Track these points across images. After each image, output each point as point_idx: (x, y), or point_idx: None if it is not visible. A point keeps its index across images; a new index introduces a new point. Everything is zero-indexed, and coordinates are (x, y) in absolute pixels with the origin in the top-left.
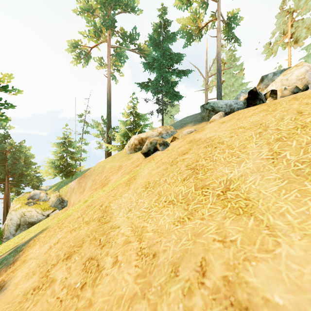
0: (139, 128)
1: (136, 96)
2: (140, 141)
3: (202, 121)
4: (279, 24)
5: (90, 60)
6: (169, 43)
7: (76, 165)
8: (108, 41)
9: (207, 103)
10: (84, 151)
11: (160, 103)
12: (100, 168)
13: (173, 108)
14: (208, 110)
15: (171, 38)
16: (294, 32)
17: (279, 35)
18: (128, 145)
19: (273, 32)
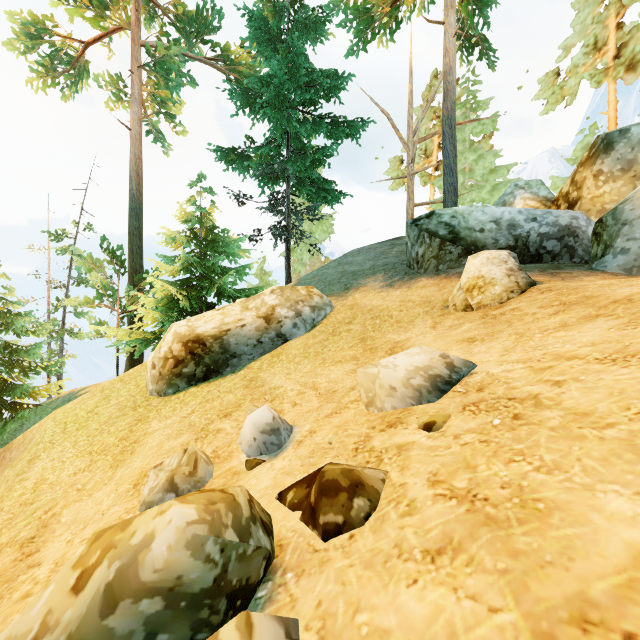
0: (218, 278)
1: (210, 187)
2: (196, 347)
3: (417, 274)
4: (582, 24)
5: (86, 82)
6: (306, 43)
7: (26, 386)
8: (133, 27)
9: (429, 213)
10: (73, 333)
11: (281, 210)
12: (22, 462)
13: (317, 224)
14: (438, 238)
15: (312, 25)
16: (625, 42)
17: (582, 52)
18: (152, 360)
19: (567, 44)
